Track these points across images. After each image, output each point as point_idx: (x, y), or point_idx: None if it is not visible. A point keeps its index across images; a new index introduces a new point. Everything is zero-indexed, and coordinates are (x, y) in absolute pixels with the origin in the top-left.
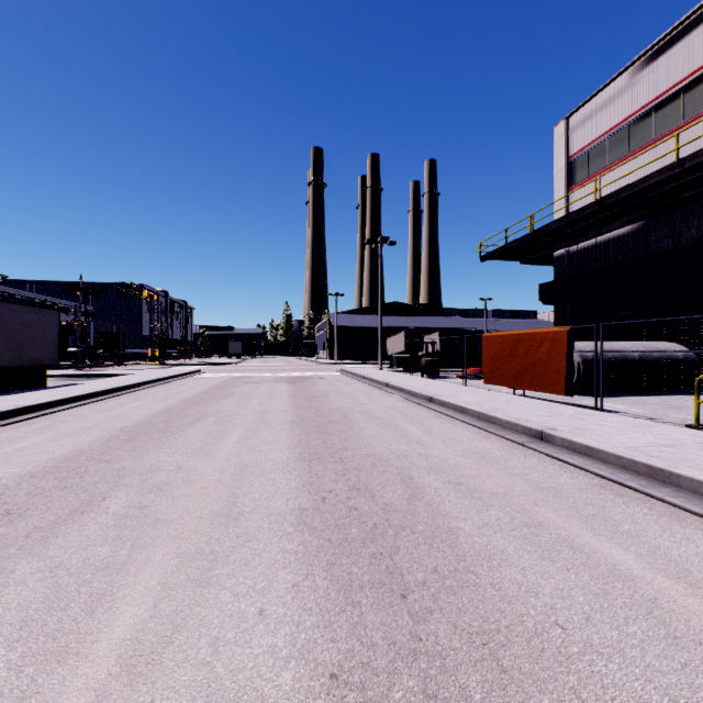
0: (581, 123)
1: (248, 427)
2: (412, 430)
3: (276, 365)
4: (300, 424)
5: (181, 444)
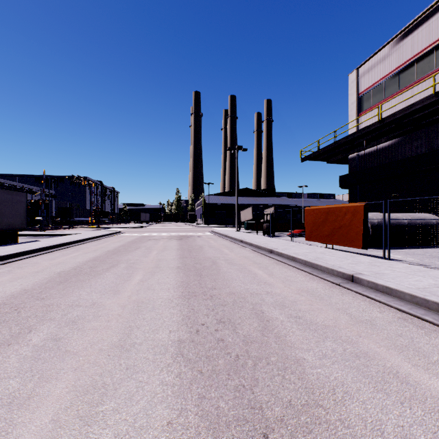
0: (367, 72)
1: (147, 271)
2: (260, 273)
3: (170, 228)
4: (183, 269)
5: (98, 284)
